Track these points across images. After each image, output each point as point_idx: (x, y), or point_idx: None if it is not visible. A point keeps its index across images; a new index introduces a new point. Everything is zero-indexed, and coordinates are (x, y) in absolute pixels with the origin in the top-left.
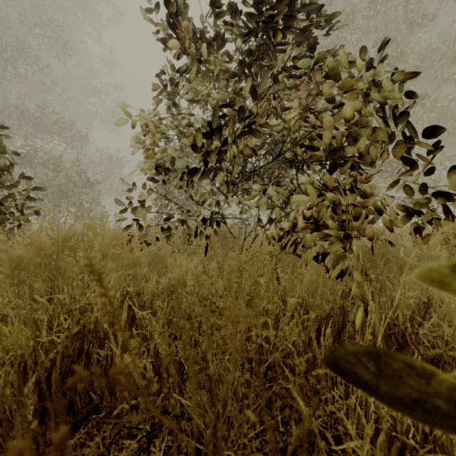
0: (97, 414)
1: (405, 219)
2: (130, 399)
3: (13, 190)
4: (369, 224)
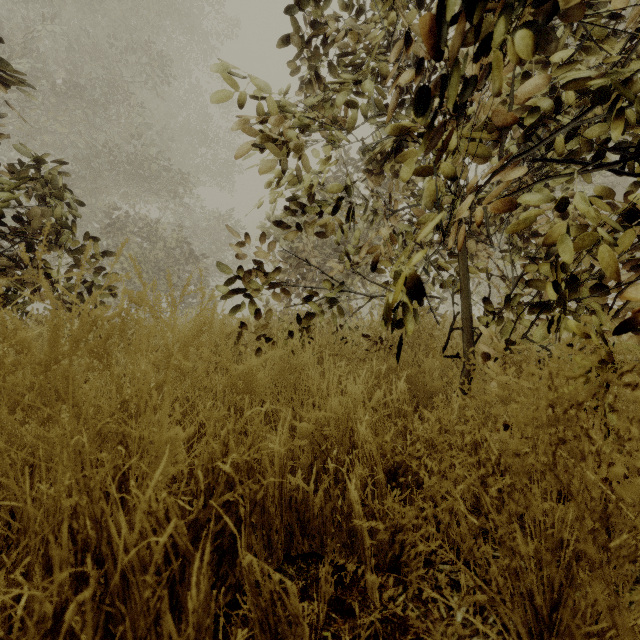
0: None
1: None
2: None
3: None
4: None
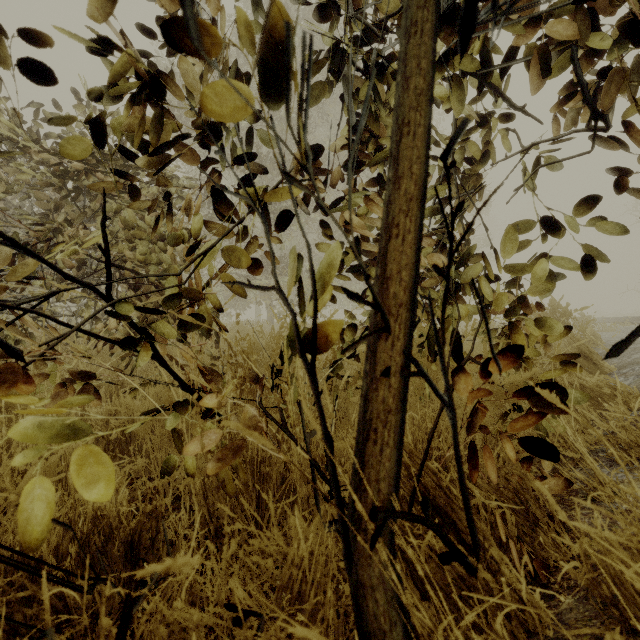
0: None
1: None
2: None
3: None
4: None
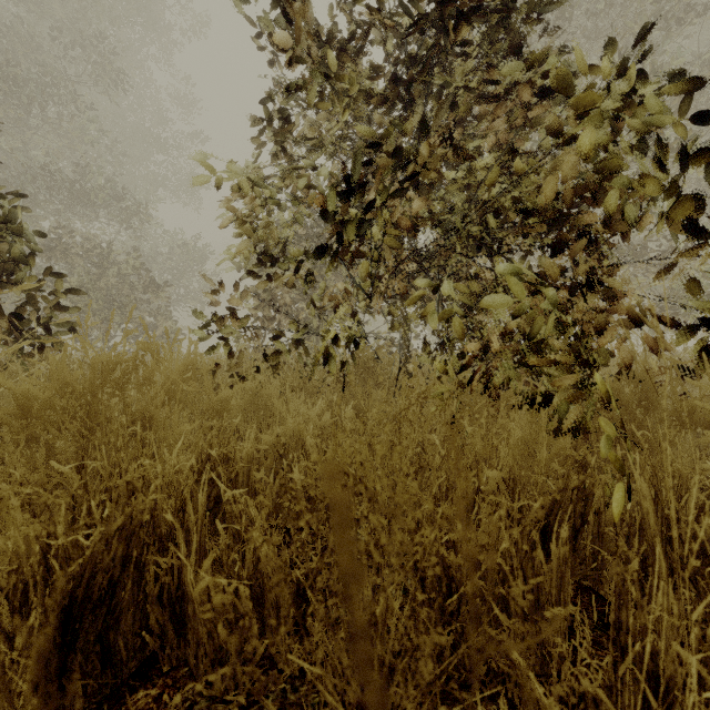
0: (154, 669)
1: (682, 334)
2: (210, 647)
3: (23, 287)
4: (620, 343)
